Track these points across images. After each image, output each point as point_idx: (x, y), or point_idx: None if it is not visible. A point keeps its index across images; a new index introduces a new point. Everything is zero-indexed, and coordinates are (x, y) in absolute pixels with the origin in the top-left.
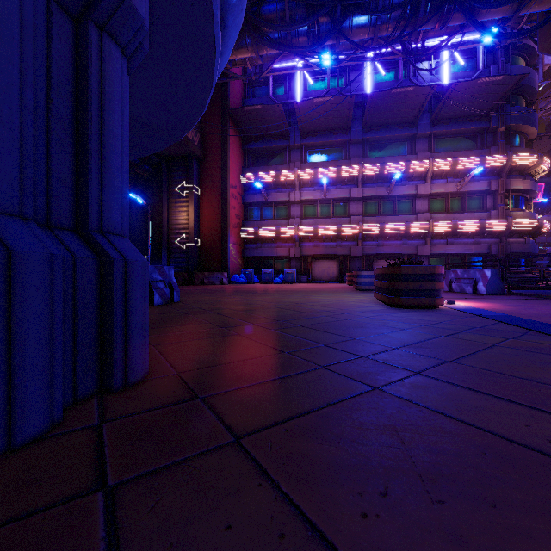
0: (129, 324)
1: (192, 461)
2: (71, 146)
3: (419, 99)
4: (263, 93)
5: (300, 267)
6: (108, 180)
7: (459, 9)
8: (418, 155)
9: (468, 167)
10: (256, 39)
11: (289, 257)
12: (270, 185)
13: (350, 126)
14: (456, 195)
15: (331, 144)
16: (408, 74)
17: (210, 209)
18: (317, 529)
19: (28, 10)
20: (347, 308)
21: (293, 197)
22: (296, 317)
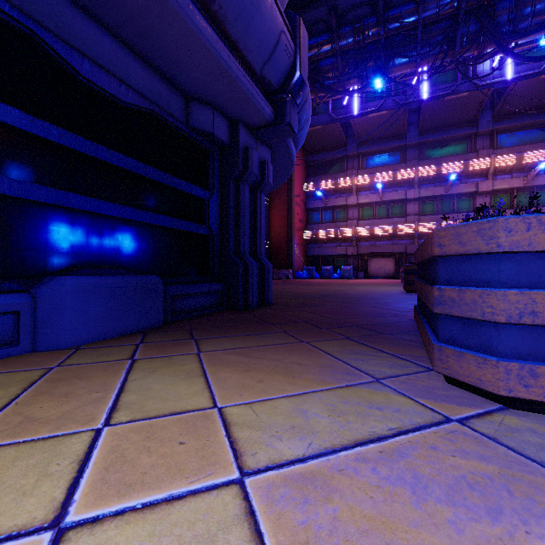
0: (269, 285)
1: (293, 311)
2: (252, 230)
3: (476, 101)
4: (323, 110)
5: (357, 264)
6: (261, 239)
7: (491, 41)
8: (479, 153)
9: (536, 160)
10: (315, 89)
11: (347, 256)
12: (330, 191)
13: (406, 132)
14: (523, 189)
15: (388, 149)
16: (468, 74)
17: (278, 217)
18: (318, 315)
19: (249, 200)
20: (373, 292)
21: (350, 201)
22: (336, 295)
